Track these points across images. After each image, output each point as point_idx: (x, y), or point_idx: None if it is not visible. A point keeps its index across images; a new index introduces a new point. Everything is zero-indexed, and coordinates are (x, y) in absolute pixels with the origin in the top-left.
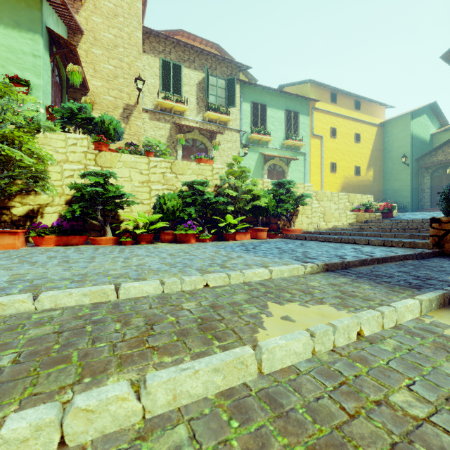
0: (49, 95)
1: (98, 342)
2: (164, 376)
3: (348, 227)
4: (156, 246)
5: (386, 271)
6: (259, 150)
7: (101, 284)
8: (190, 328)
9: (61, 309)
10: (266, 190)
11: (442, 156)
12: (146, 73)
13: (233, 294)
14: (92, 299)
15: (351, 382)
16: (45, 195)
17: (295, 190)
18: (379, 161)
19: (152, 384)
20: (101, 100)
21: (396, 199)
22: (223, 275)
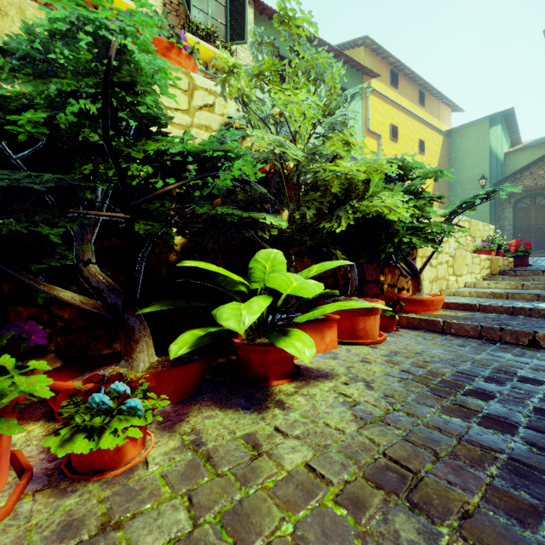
0: None
1: None
2: None
3: (511, 287)
4: None
5: None
6: None
7: None
8: None
9: None
10: None
11: (530, 180)
12: None
13: None
14: None
15: None
16: None
17: None
18: (445, 185)
19: None
20: None
21: None
22: None
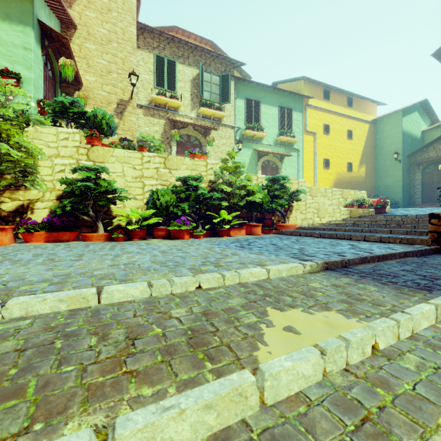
0: (41, 89)
1: (65, 365)
2: (140, 420)
3: (342, 223)
4: (149, 242)
5: (389, 270)
6: (253, 146)
7: (82, 287)
8: (178, 344)
9: (32, 317)
10: (261, 186)
11: (433, 152)
12: (140, 69)
13: (228, 297)
14: (70, 305)
15: (375, 418)
16: (35, 190)
17: (289, 186)
18: (371, 157)
19: (123, 435)
20: (95, 95)
21: (388, 195)
22: (217, 276)
